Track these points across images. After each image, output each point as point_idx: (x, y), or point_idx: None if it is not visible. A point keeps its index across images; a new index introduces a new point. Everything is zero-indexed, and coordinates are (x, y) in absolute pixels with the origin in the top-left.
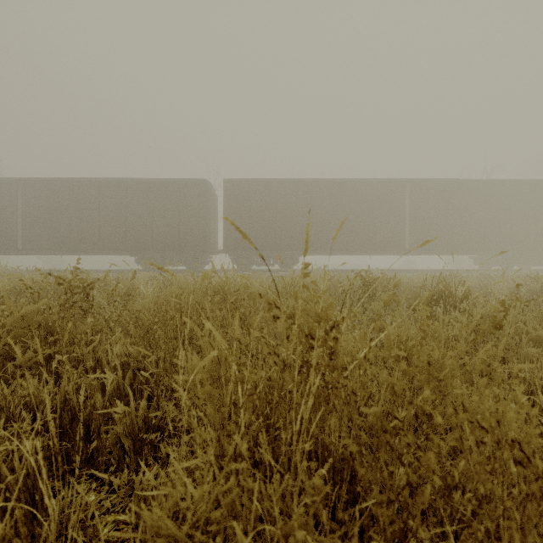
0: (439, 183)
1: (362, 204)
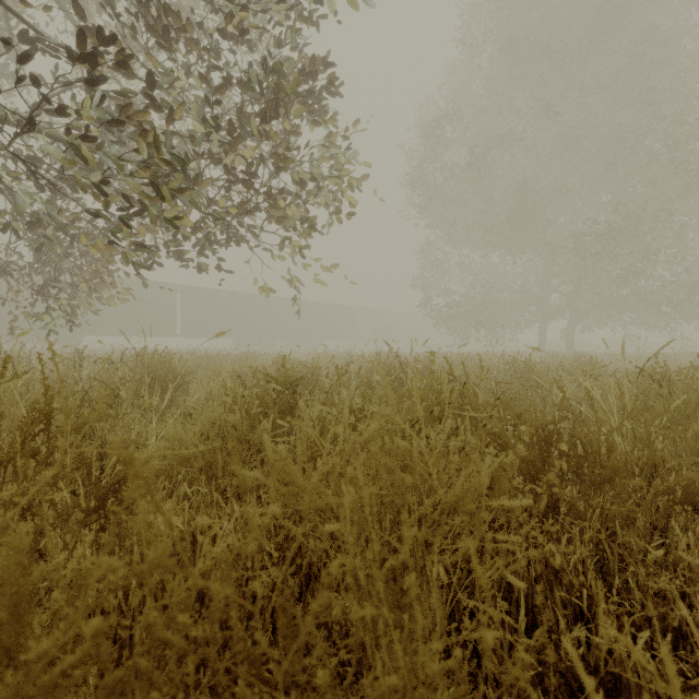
0: (201, 290)
1: (143, 299)
